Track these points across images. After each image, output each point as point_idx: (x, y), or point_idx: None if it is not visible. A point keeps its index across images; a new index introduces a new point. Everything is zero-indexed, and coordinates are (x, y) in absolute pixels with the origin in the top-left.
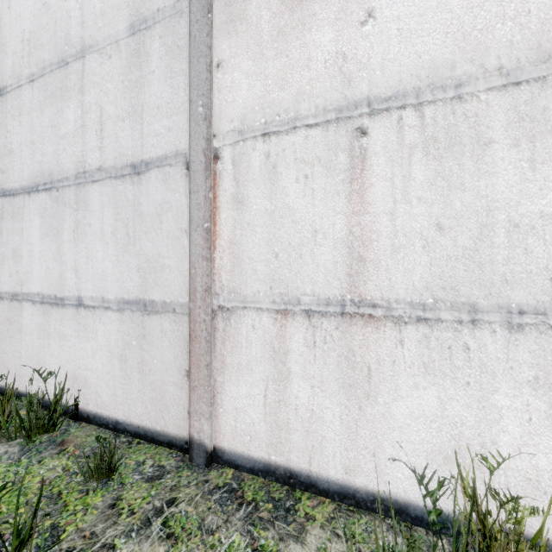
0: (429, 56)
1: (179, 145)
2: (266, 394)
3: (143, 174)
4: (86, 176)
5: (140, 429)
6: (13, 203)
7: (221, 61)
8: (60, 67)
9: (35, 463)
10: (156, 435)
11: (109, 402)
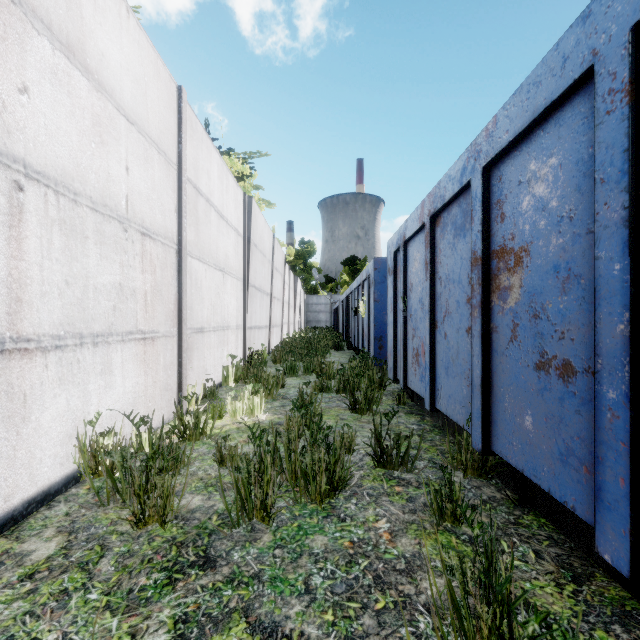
0: (62, 161)
1: None
2: None
3: None
4: None
5: None
6: None
7: None
8: None
9: None
10: None
11: None
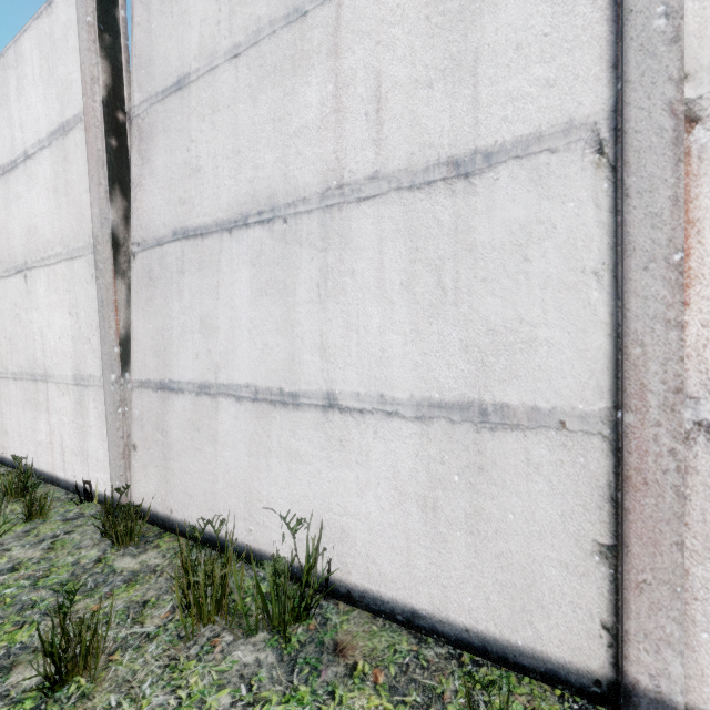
0: None
1: (577, 109)
2: None
3: (479, 175)
4: (345, 192)
5: (470, 636)
6: (201, 248)
7: None
8: (291, 23)
9: (326, 698)
10: (513, 654)
11: (397, 576)
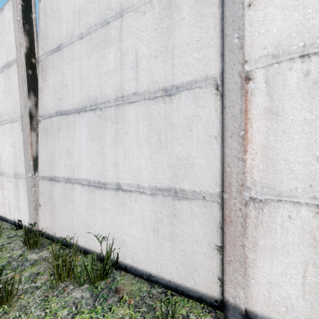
0: None
1: (209, 71)
2: (305, 275)
3: (174, 95)
4: (124, 99)
5: (171, 283)
6: (67, 120)
7: (252, 1)
8: (103, 26)
9: (107, 311)
10: (186, 291)
11: (144, 259)
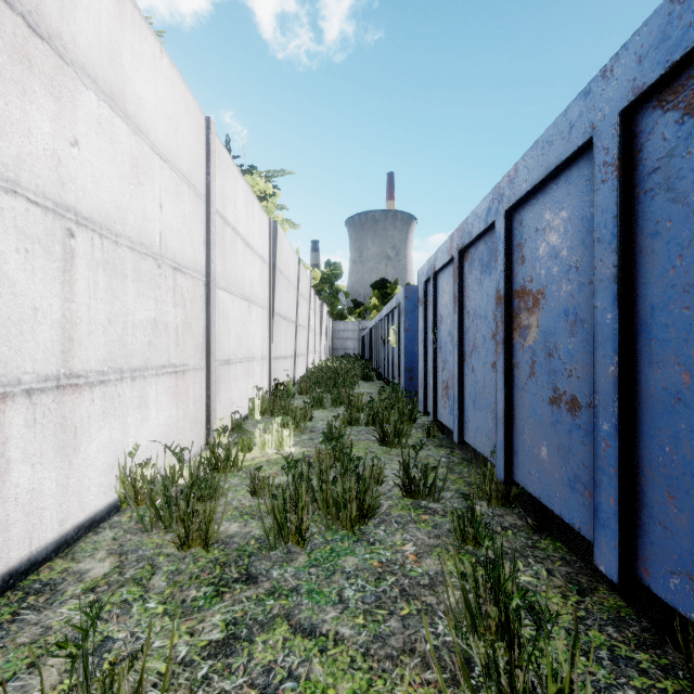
0: (106, 206)
1: None
2: None
3: None
4: None
5: None
6: None
7: None
8: None
9: None
10: None
11: None
